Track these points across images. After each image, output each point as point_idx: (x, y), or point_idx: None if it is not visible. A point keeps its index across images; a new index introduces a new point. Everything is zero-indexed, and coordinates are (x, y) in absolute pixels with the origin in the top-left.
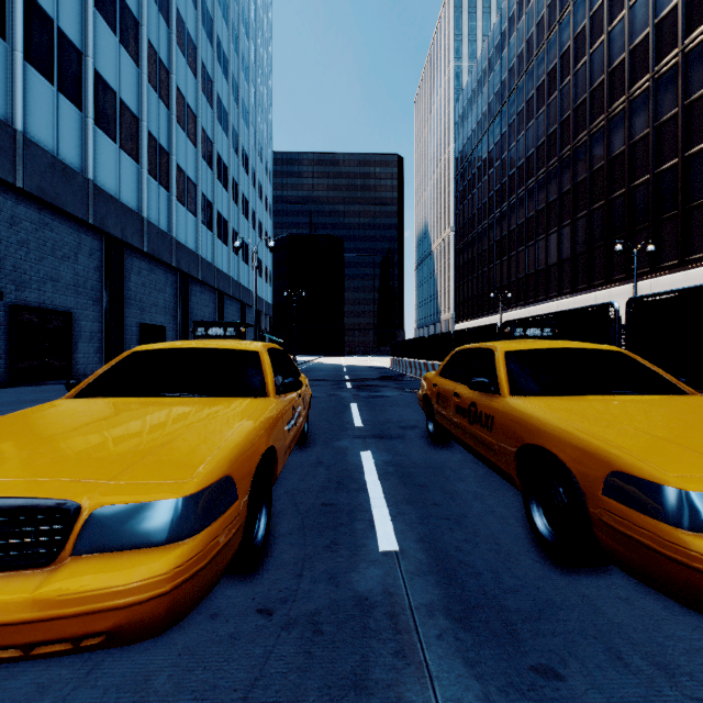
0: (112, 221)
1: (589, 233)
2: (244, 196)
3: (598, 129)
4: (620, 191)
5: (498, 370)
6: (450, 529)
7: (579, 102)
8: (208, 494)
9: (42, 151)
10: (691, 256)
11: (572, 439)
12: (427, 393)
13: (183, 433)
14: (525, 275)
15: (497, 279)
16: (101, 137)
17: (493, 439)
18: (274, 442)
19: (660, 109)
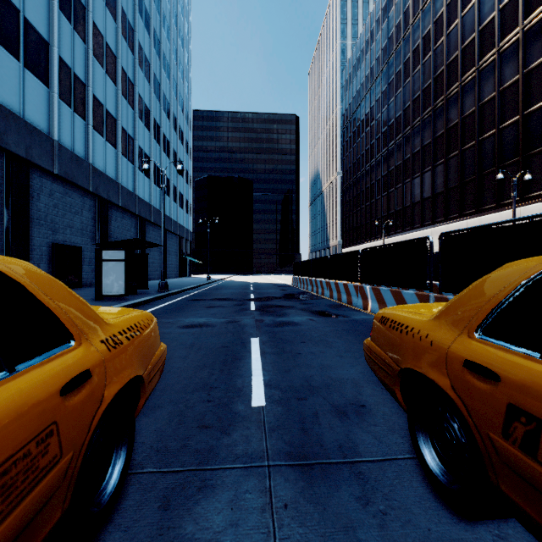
0: (13, 138)
1: (461, 169)
2: (166, 137)
3: (469, 80)
4: (490, 132)
5: None
6: None
7: (451, 59)
8: None
9: None
10: None
11: None
12: (435, 379)
13: None
14: (403, 207)
15: (378, 211)
16: None
17: None
18: None
19: (529, 57)
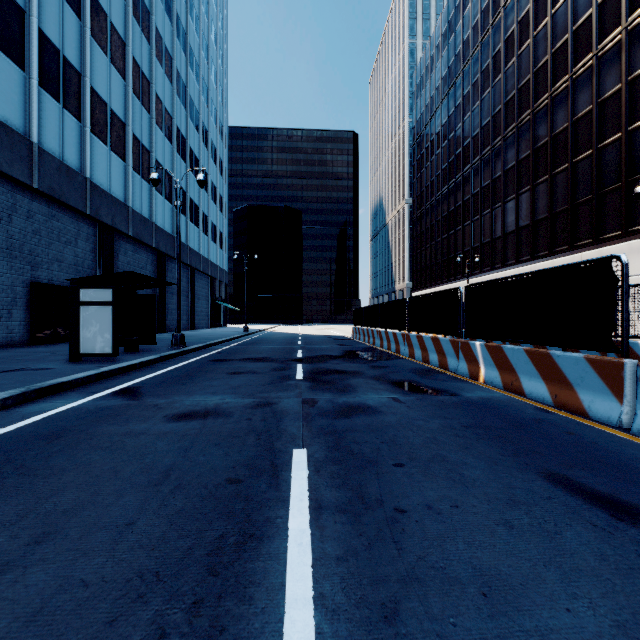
0: None
1: (572, 188)
2: (193, 153)
3: (583, 70)
4: (614, 136)
5: None
6: None
7: (558, 45)
8: None
9: None
10: None
11: None
12: None
13: None
14: (491, 239)
15: (458, 245)
16: None
17: None
18: None
19: None
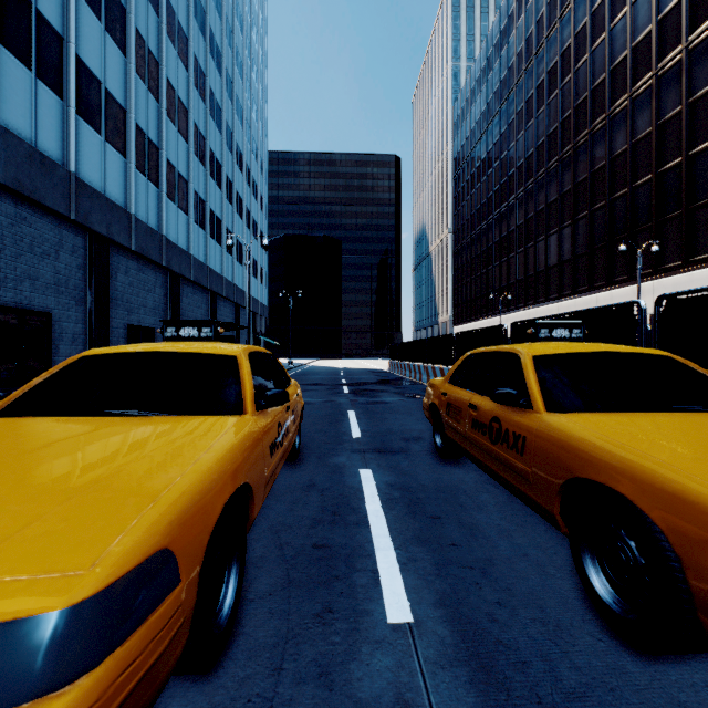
0: (97, 217)
1: (590, 234)
2: (238, 194)
3: (599, 127)
4: (622, 191)
5: (527, 379)
6: (477, 585)
7: (580, 101)
8: (118, 592)
9: (18, 140)
10: (695, 257)
11: (654, 479)
12: (435, 403)
13: (108, 476)
14: (525, 276)
15: (496, 281)
16: (85, 128)
17: (526, 466)
18: (247, 476)
19: (663, 107)
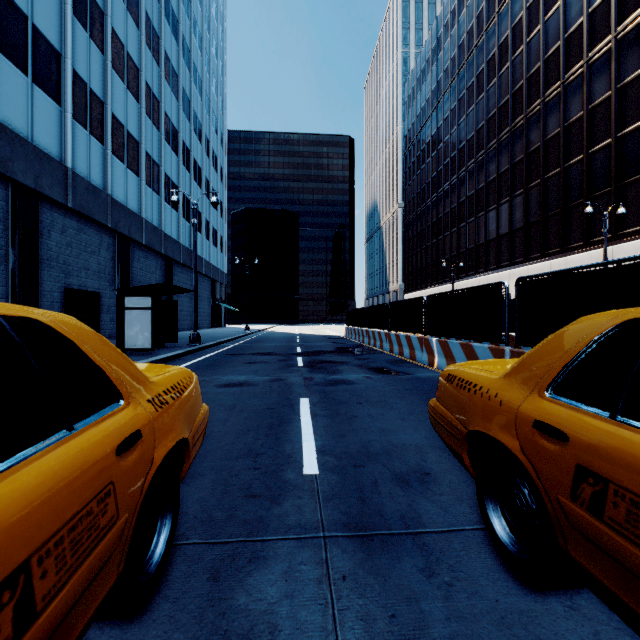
0: (20, 166)
1: (543, 201)
2: (197, 163)
3: (553, 96)
4: (577, 157)
5: None
6: None
7: (532, 71)
8: None
9: None
10: None
11: None
12: (504, 441)
13: None
14: (475, 245)
15: (446, 250)
16: (4, 64)
17: None
18: None
19: (623, 70)
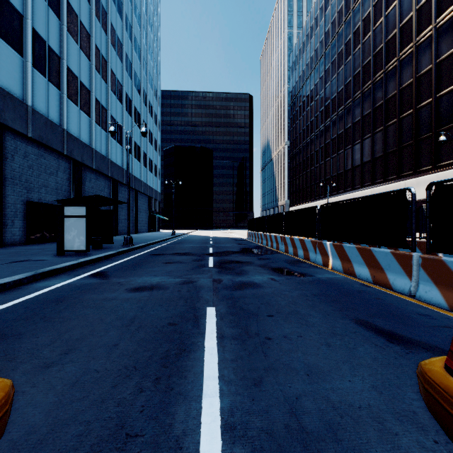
0: None
1: (399, 135)
2: (137, 110)
3: (406, 54)
4: (427, 101)
5: None
6: None
7: (390, 37)
8: None
9: None
10: None
11: None
12: None
13: None
14: (344, 170)
15: (321, 174)
16: None
17: None
18: None
19: None
